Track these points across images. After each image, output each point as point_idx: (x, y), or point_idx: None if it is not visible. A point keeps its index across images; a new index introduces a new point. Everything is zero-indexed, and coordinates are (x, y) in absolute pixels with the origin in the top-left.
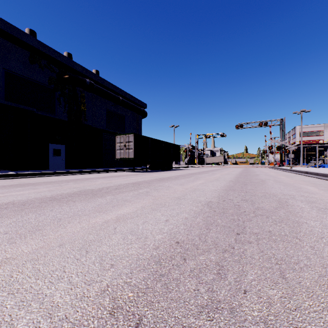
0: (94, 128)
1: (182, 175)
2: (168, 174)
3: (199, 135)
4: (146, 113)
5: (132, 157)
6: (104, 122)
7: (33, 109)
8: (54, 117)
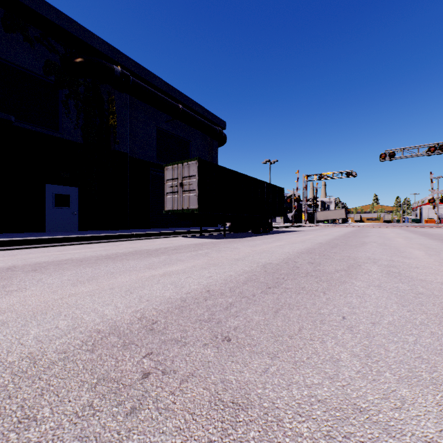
0: (134, 160)
1: (315, 251)
2: (274, 246)
3: (309, 175)
4: (225, 135)
5: (195, 208)
6: (153, 149)
7: (8, 117)
8: (55, 135)
